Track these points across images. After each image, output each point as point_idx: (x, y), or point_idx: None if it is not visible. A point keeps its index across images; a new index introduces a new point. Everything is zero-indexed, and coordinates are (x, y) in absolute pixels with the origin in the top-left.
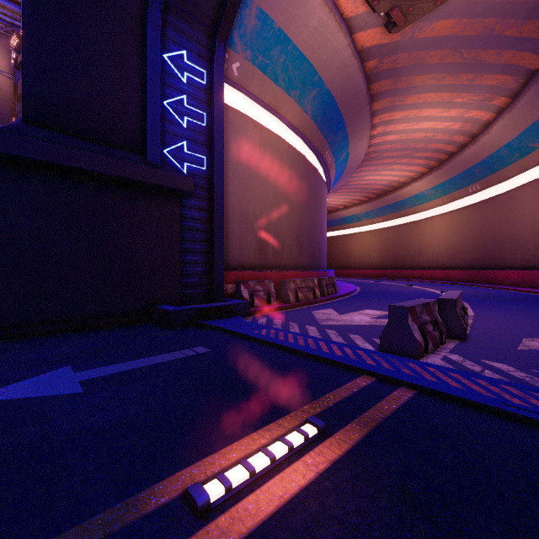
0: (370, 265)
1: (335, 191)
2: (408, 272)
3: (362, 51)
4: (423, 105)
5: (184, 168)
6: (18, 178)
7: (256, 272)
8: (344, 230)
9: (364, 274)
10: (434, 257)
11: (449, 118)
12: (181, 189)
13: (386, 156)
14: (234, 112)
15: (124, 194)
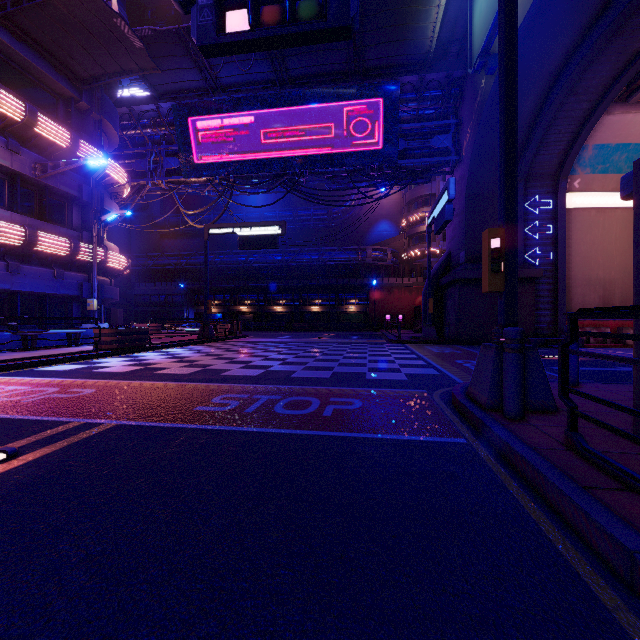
0: None
1: None
2: None
3: None
4: None
5: (536, 262)
6: (466, 286)
7: (596, 321)
8: None
9: None
10: None
11: None
12: (535, 277)
13: None
14: (576, 210)
15: None
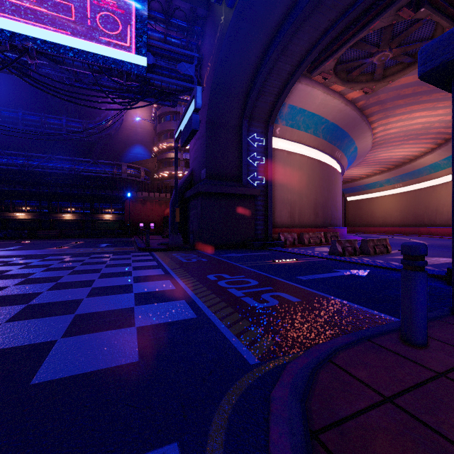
0: (392, 224)
1: (356, 166)
2: (425, 229)
3: (353, 100)
4: (411, 112)
5: (255, 184)
6: (207, 198)
7: (288, 229)
8: (367, 194)
9: (385, 231)
10: (448, 216)
11: (438, 114)
12: (255, 195)
13: (393, 141)
14: (277, 150)
15: (235, 199)
